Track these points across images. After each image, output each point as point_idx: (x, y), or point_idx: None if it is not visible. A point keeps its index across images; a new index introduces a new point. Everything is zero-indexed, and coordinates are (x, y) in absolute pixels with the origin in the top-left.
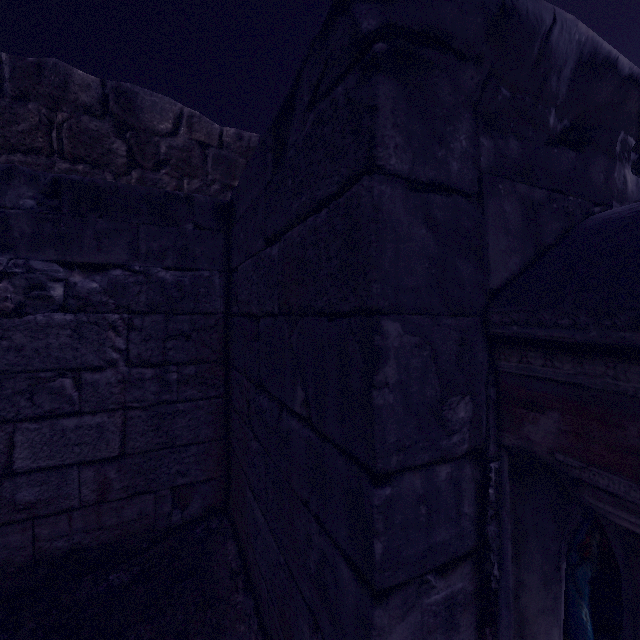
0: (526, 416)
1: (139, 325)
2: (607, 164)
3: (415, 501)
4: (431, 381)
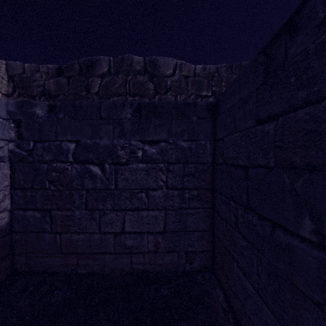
0: None
1: (171, 169)
2: None
3: None
4: None
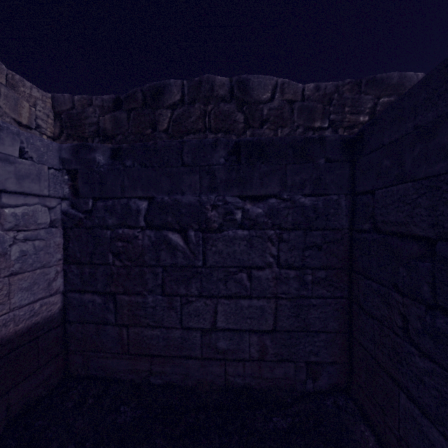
0: None
1: (286, 238)
2: None
3: None
4: None
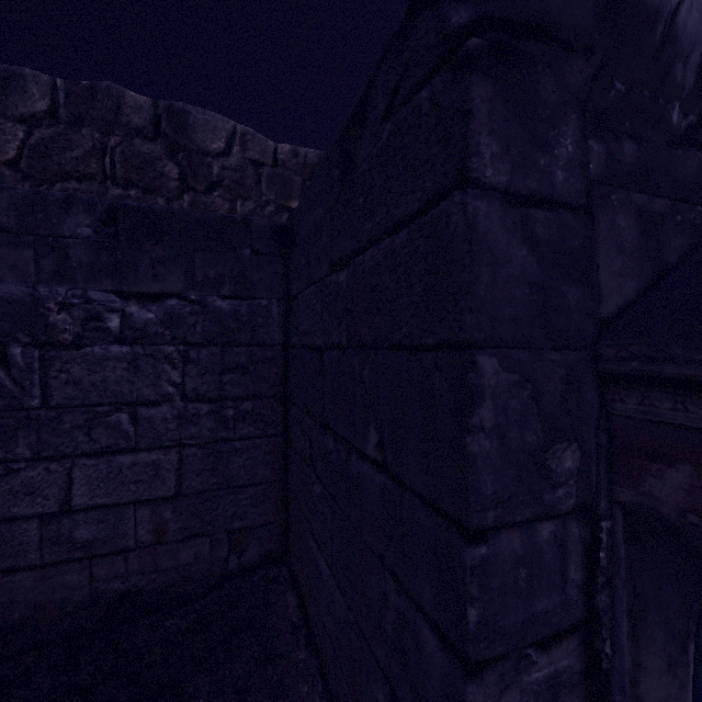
0: (648, 468)
1: (195, 358)
2: None
3: (513, 563)
4: (532, 425)
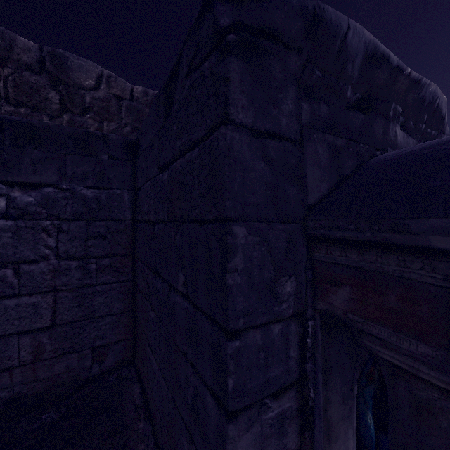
0: (330, 289)
1: (66, 229)
2: (384, 123)
3: (257, 349)
4: (268, 267)
